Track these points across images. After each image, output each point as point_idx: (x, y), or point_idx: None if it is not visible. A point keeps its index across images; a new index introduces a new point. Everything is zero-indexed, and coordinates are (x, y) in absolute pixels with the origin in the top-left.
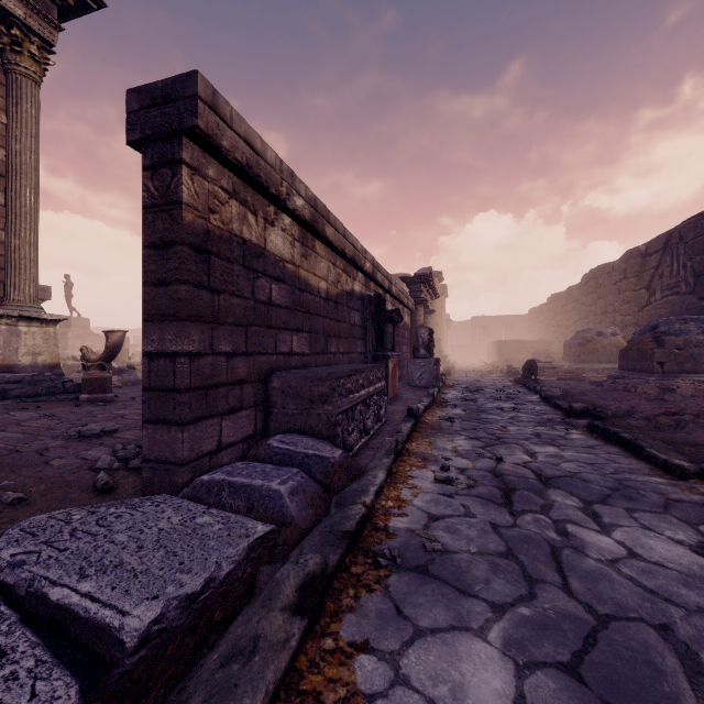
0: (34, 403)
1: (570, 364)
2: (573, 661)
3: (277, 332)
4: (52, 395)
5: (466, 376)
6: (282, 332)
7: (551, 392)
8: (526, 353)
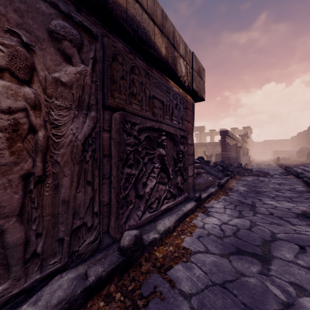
0: None
1: (296, 158)
2: (260, 170)
3: (229, 152)
4: None
5: (259, 162)
6: (229, 152)
7: (279, 163)
8: (285, 155)
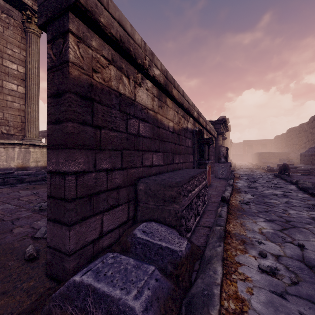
0: (34, 185)
1: (305, 166)
2: None
3: (143, 153)
4: (44, 181)
5: (244, 171)
6: (146, 153)
7: (305, 184)
8: (275, 159)
